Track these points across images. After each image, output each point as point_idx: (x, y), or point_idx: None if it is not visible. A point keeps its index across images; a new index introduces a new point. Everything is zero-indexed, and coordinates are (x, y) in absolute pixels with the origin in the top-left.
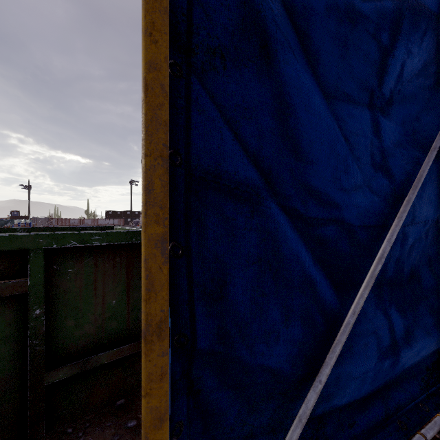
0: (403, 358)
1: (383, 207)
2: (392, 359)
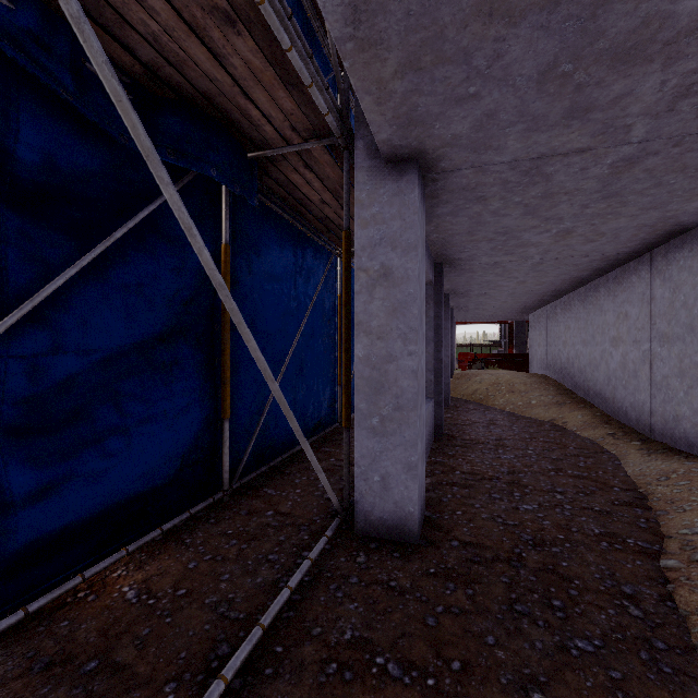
0: (18, 523)
1: None
2: None
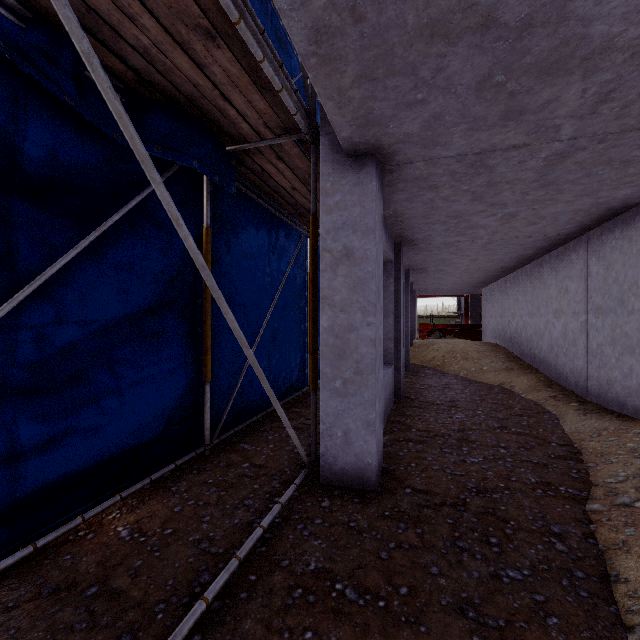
0: (27, 471)
1: None
2: None
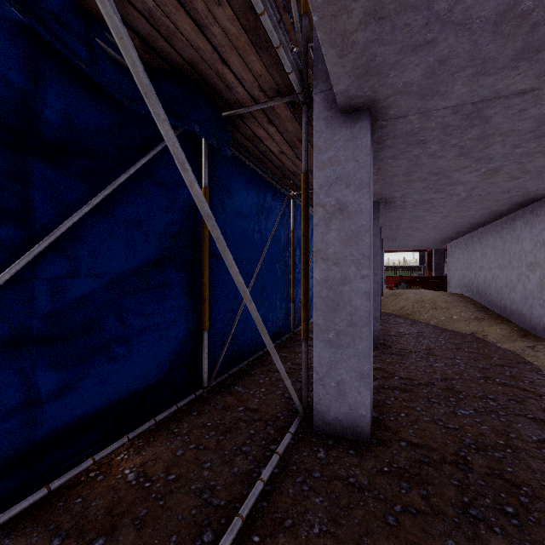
0: (43, 416)
1: (3, 258)
2: (14, 422)
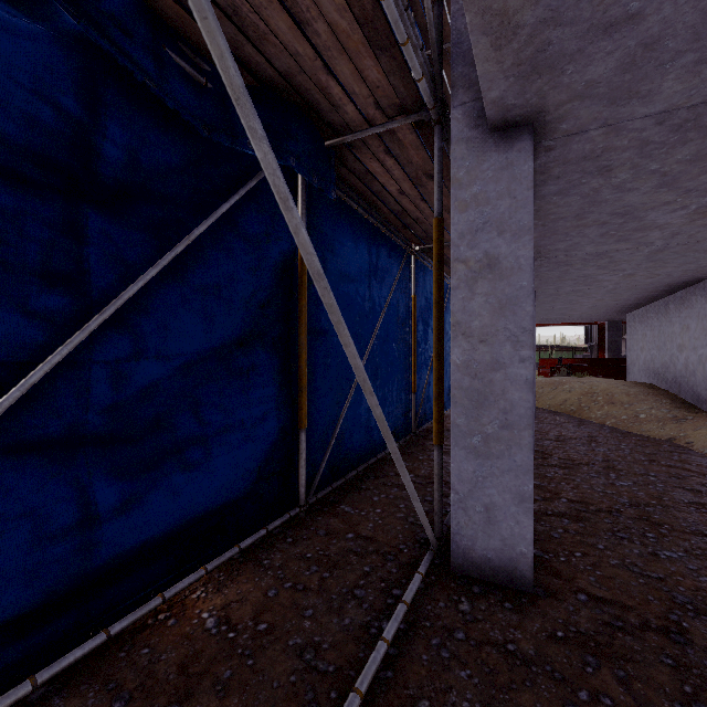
0: (101, 538)
1: (53, 336)
2: (66, 545)
